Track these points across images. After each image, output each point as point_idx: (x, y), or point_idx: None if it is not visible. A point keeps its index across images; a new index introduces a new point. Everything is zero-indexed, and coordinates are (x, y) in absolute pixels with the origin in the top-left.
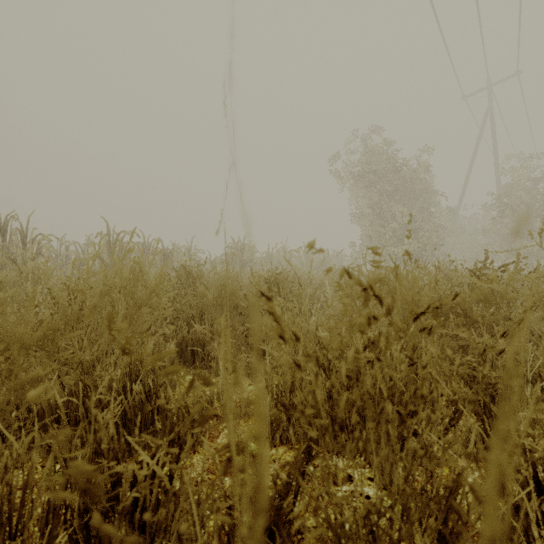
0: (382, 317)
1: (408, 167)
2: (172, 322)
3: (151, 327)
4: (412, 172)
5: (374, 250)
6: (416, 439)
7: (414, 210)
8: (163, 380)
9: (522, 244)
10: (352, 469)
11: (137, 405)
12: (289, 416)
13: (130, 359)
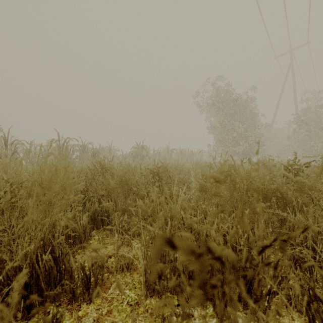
0: (224, 249)
1: (242, 99)
2: (89, 199)
3: (74, 203)
4: (245, 102)
5: (216, 178)
6: (251, 295)
7: (246, 125)
8: (68, 250)
9: (311, 145)
10: (204, 319)
11: (47, 269)
12: (160, 274)
13: (44, 234)
